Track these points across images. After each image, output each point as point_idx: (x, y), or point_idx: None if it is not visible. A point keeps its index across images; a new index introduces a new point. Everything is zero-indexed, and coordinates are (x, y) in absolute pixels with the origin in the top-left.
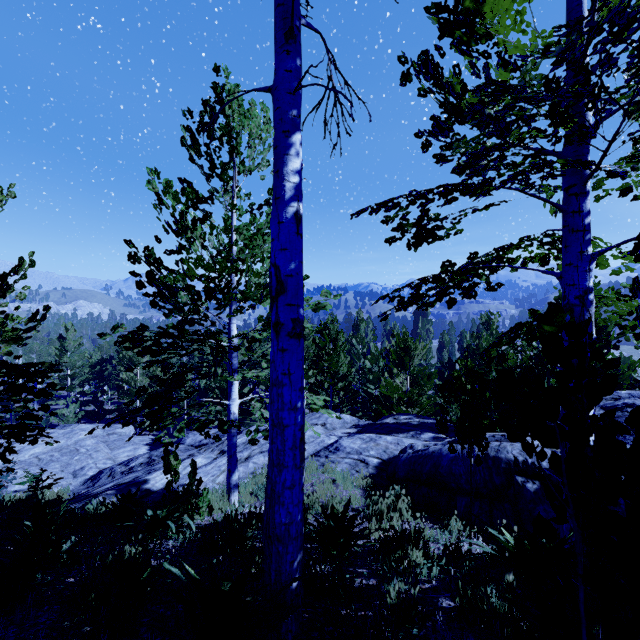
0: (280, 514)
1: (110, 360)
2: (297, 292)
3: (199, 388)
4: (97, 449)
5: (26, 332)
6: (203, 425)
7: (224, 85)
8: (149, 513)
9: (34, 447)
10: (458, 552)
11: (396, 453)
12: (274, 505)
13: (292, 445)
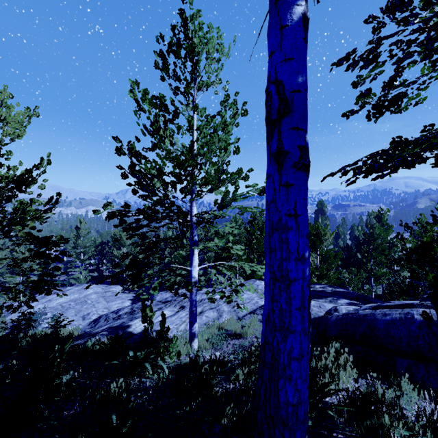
0: (286, 391)
1: (107, 243)
2: (304, 113)
3: (164, 263)
4: (98, 301)
5: (45, 213)
6: (172, 285)
7: (187, 18)
8: (131, 354)
9: (59, 298)
10: (436, 423)
11: (320, 314)
12: (277, 379)
13: (299, 304)
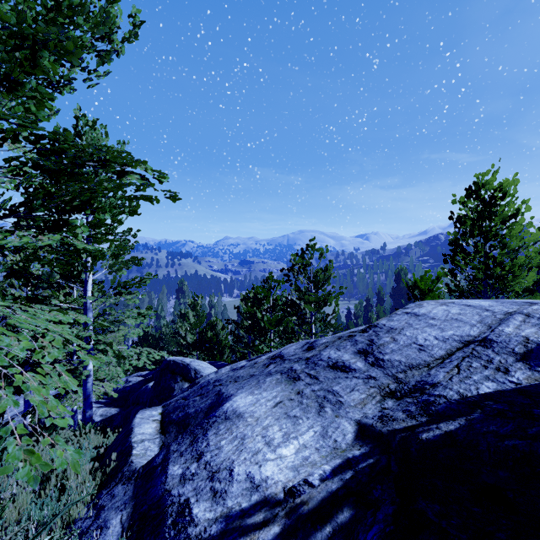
0: None
1: None
2: None
3: None
4: None
5: None
6: None
7: None
8: None
9: None
10: None
11: None
12: None
13: None
